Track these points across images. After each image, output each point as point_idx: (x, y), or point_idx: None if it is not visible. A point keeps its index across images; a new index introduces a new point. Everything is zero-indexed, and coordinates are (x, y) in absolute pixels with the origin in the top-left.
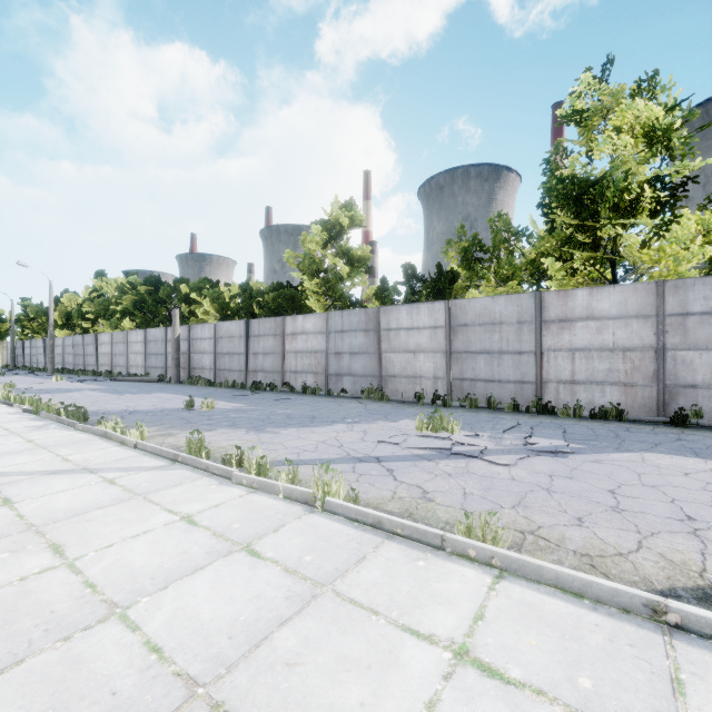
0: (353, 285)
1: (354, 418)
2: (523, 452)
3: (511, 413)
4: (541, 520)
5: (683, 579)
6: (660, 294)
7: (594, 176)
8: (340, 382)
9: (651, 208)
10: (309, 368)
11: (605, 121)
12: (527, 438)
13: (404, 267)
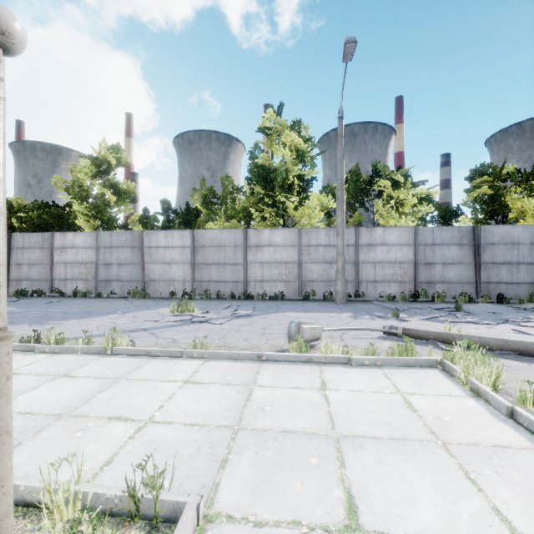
0: (119, 211)
1: (124, 310)
2: (230, 317)
3: (230, 300)
4: (230, 341)
5: (275, 349)
6: (300, 235)
7: (274, 166)
8: (110, 286)
9: (298, 190)
10: (80, 276)
11: (279, 138)
12: (235, 311)
13: (162, 202)
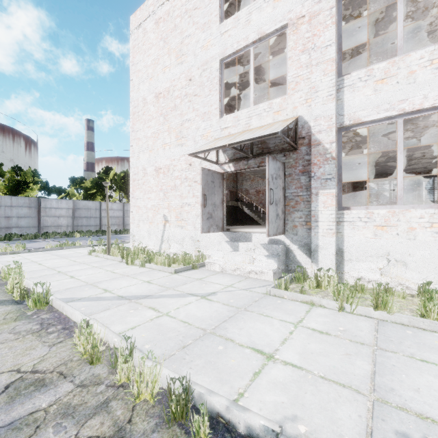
0: None
1: None
2: None
3: None
4: None
5: None
6: None
7: None
8: None
9: None
10: None
11: None
12: None
13: None
